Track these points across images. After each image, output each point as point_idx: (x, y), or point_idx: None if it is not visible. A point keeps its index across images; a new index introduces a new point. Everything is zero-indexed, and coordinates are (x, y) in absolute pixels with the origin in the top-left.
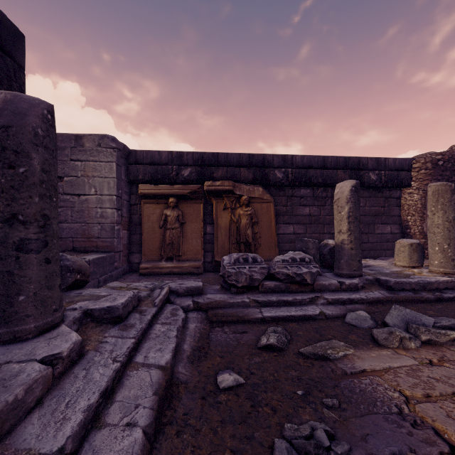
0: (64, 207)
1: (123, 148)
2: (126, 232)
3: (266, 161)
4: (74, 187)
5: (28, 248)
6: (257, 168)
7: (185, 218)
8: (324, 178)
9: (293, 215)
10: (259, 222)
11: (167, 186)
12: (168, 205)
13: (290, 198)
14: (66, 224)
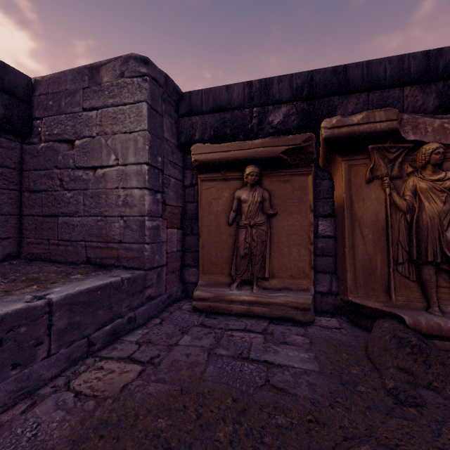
0: (75, 189)
1: (164, 82)
2: (176, 231)
3: None
4: (87, 155)
5: None
6: (449, 80)
7: (276, 205)
8: None
9: None
10: None
11: (241, 143)
12: (244, 182)
13: None
14: (77, 218)
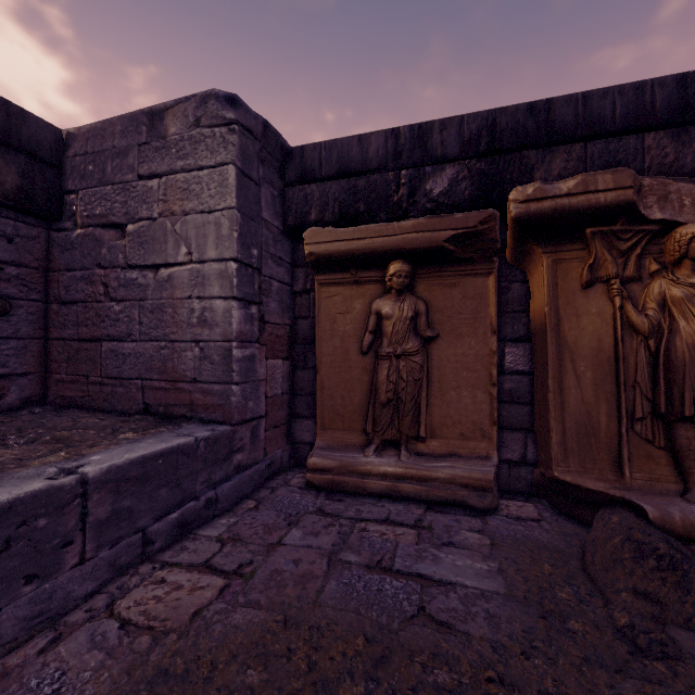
0: (126, 300)
1: (263, 132)
2: (281, 363)
3: None
4: (145, 247)
5: None
6: None
7: (437, 324)
8: None
9: None
10: None
11: (381, 226)
12: (386, 287)
13: None
14: (130, 343)
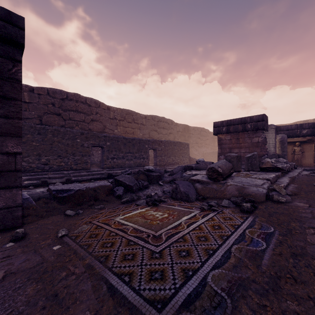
0: None
1: (276, 127)
2: None
3: None
4: None
5: (285, 155)
6: None
7: (304, 150)
8: None
9: None
10: None
11: (295, 138)
12: (295, 145)
13: None
14: None
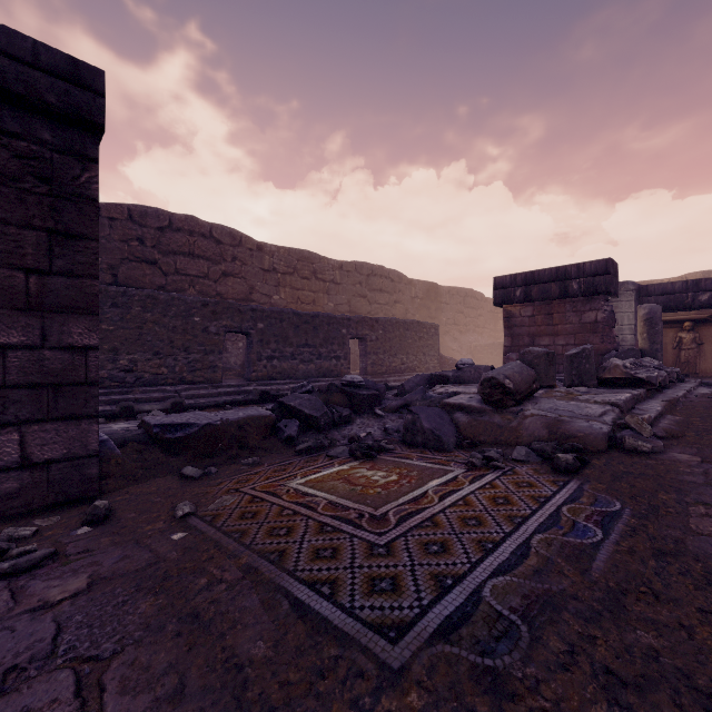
0: None
1: (637, 287)
2: None
3: None
4: None
5: (658, 351)
6: None
7: (703, 340)
8: None
9: None
10: None
11: (682, 313)
12: (682, 329)
13: None
14: None
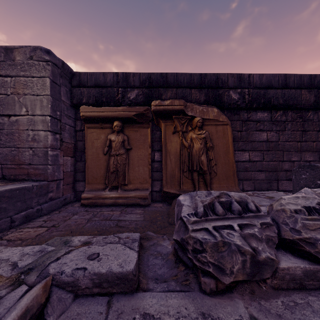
0: None
1: (62, 65)
2: (70, 158)
3: (219, 80)
4: (3, 106)
5: None
6: (209, 88)
7: (131, 144)
8: (286, 99)
9: (249, 140)
10: (215, 148)
11: (110, 108)
12: (113, 130)
13: (245, 123)
14: None
